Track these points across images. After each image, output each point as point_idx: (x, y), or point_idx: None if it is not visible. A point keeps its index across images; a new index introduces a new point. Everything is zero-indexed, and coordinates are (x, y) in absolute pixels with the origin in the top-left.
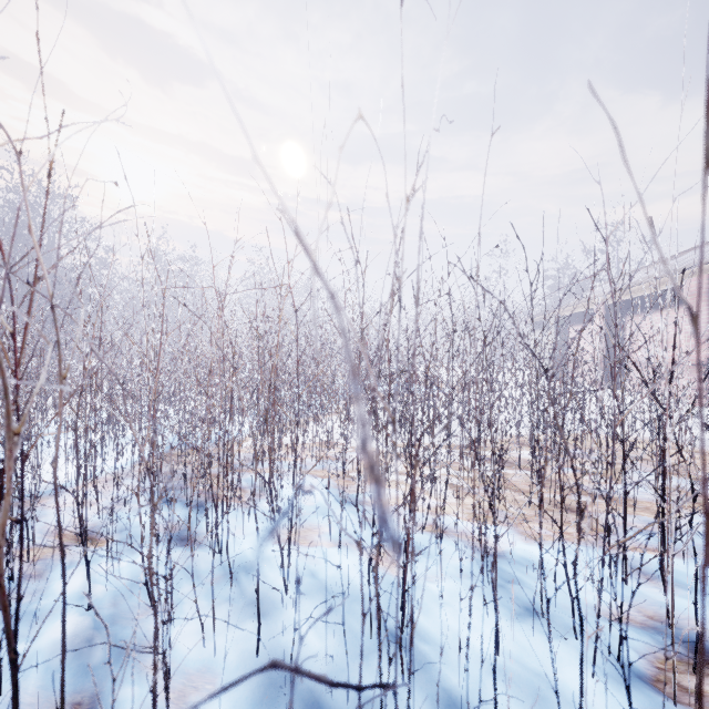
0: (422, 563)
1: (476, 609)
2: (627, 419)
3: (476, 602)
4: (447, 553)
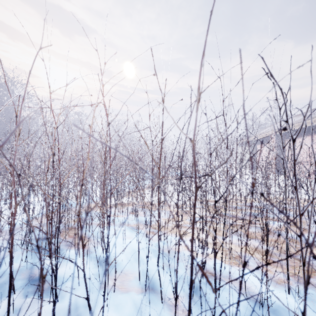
0: (207, 314)
1: None
2: None
3: None
4: (223, 301)
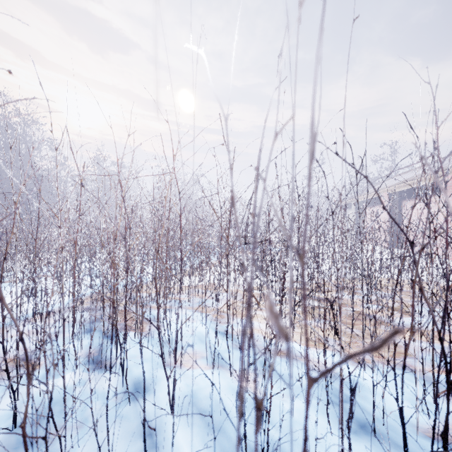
0: (276, 384)
1: (322, 428)
2: (424, 273)
3: (321, 420)
4: (294, 375)
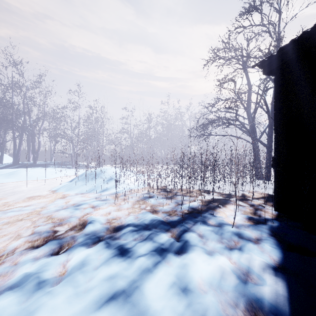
0: None
1: None
2: None
3: None
4: None
